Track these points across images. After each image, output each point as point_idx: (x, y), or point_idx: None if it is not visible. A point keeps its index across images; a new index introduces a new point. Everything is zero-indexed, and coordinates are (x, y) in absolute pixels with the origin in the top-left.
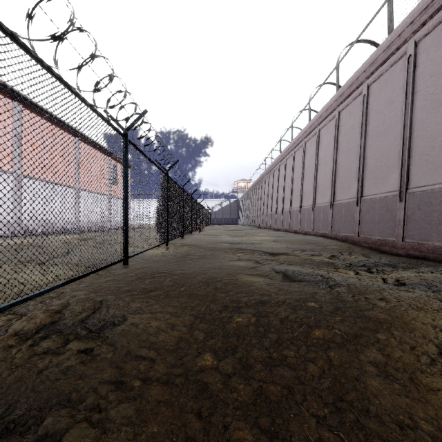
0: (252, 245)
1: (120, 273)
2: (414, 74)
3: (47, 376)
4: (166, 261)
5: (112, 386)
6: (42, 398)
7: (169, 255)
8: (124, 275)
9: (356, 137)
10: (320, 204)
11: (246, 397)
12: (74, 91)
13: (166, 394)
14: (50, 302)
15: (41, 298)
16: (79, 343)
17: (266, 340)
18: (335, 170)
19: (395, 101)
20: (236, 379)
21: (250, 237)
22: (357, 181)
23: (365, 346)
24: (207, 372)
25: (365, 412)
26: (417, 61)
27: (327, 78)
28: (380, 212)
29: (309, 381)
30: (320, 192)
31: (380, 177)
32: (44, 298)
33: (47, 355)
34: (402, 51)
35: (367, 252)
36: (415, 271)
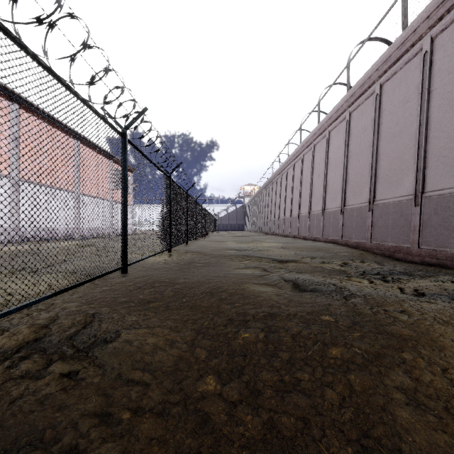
0: (259, 252)
1: (118, 282)
2: (430, 72)
3: (20, 407)
4: (168, 269)
5: (96, 419)
6: (10, 436)
7: (172, 263)
8: (122, 285)
9: (367, 139)
10: (330, 209)
11: (254, 431)
12: (64, 83)
13: (159, 428)
14: (38, 315)
15: (28, 310)
16: (63, 365)
17: (276, 359)
18: (346, 174)
19: (410, 100)
20: (243, 408)
21: (257, 243)
22: (369, 185)
23: (390, 368)
24: (209, 399)
25: (397, 452)
26: (433, 57)
27: (337, 78)
28: (394, 217)
29: (327, 411)
30: (330, 196)
31: (393, 181)
32: (31, 311)
33: (24, 380)
34: (418, 48)
35: (380, 259)
36: (433, 279)
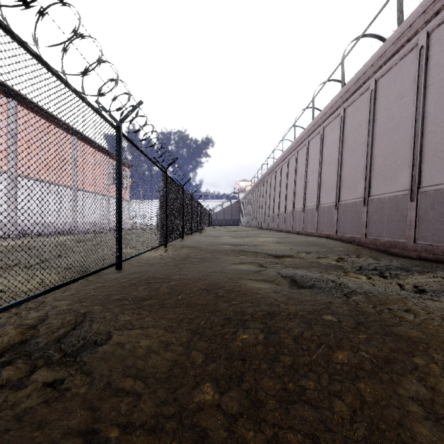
0: (254, 247)
1: (112, 278)
2: (426, 67)
3: None
4: (164, 264)
5: (80, 440)
6: None
7: (167, 258)
8: (116, 281)
9: (362, 135)
10: (324, 205)
11: None
12: (55, 72)
13: None
14: (26, 314)
15: (17, 309)
16: (48, 372)
17: (278, 364)
18: (340, 169)
19: (405, 95)
20: (243, 423)
21: (252, 238)
22: (364, 181)
23: (402, 375)
24: (206, 411)
25: None
26: (429, 52)
27: (331, 74)
28: (390, 212)
29: (337, 427)
30: (325, 192)
31: (389, 176)
32: (20, 309)
33: (3, 390)
34: (413, 43)
35: (375, 254)
36: (432, 275)
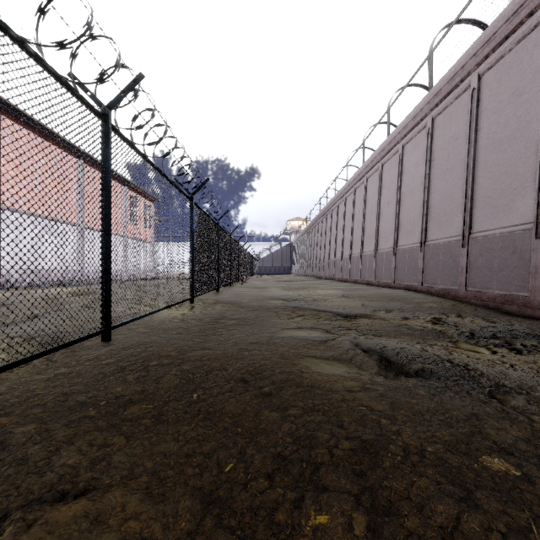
0: (314, 302)
1: (92, 356)
2: None
3: None
4: (184, 330)
5: None
6: None
7: (192, 319)
8: (95, 363)
9: (459, 151)
10: (404, 246)
11: None
12: None
13: None
14: None
15: None
16: None
17: None
18: (427, 199)
19: (525, 91)
20: None
21: (310, 290)
22: (463, 212)
23: None
24: None
25: None
26: None
27: (414, 74)
28: (502, 255)
29: None
30: (405, 229)
31: (500, 205)
32: None
33: None
34: (539, 16)
35: (483, 313)
36: None
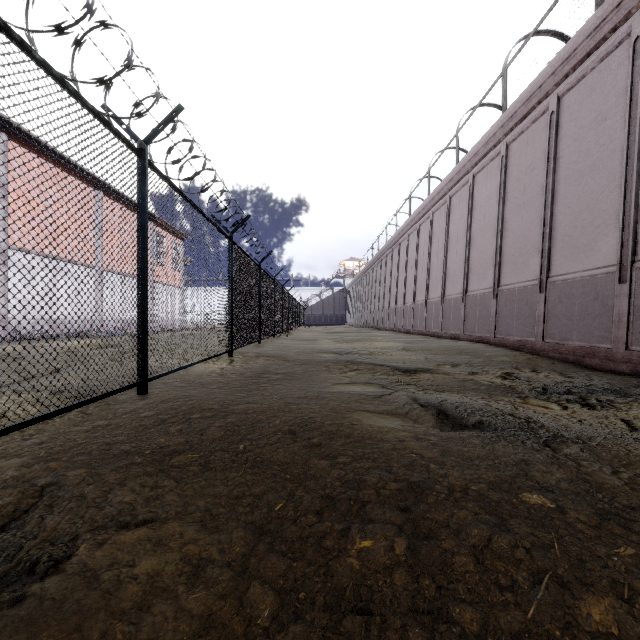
0: (370, 356)
1: (128, 410)
2: None
3: None
4: (224, 384)
5: None
6: None
7: (232, 374)
8: (133, 416)
9: (536, 183)
10: (475, 292)
11: None
12: None
13: None
14: None
15: None
16: None
17: (448, 632)
18: (501, 237)
19: (609, 117)
20: None
21: (366, 343)
22: (540, 253)
23: None
24: None
25: None
26: None
27: (486, 93)
28: (583, 301)
29: None
30: (476, 272)
31: (581, 245)
32: None
33: None
34: (623, 32)
35: (561, 367)
36: None
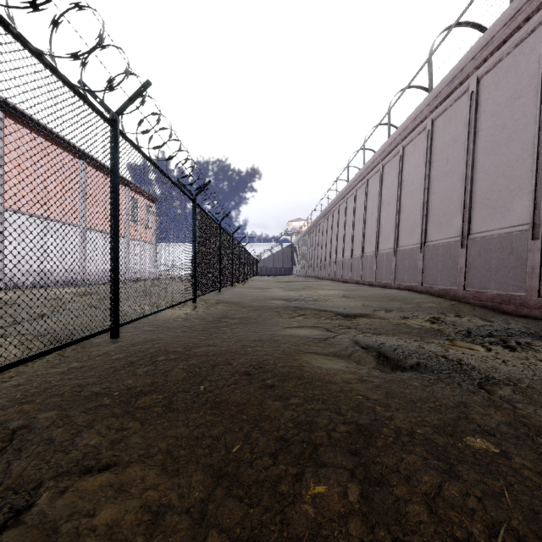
0: (315, 302)
1: (101, 352)
2: None
3: None
4: (188, 328)
5: None
6: None
7: (195, 318)
8: (106, 358)
9: (458, 153)
10: (404, 247)
11: None
12: None
13: None
14: None
15: None
16: None
17: None
18: (427, 200)
19: (522, 95)
20: None
21: (311, 291)
22: (462, 214)
23: None
24: None
25: None
26: None
27: (414, 76)
28: (500, 255)
29: None
30: (405, 230)
31: (498, 206)
32: None
33: None
34: (535, 21)
35: (481, 313)
36: None
